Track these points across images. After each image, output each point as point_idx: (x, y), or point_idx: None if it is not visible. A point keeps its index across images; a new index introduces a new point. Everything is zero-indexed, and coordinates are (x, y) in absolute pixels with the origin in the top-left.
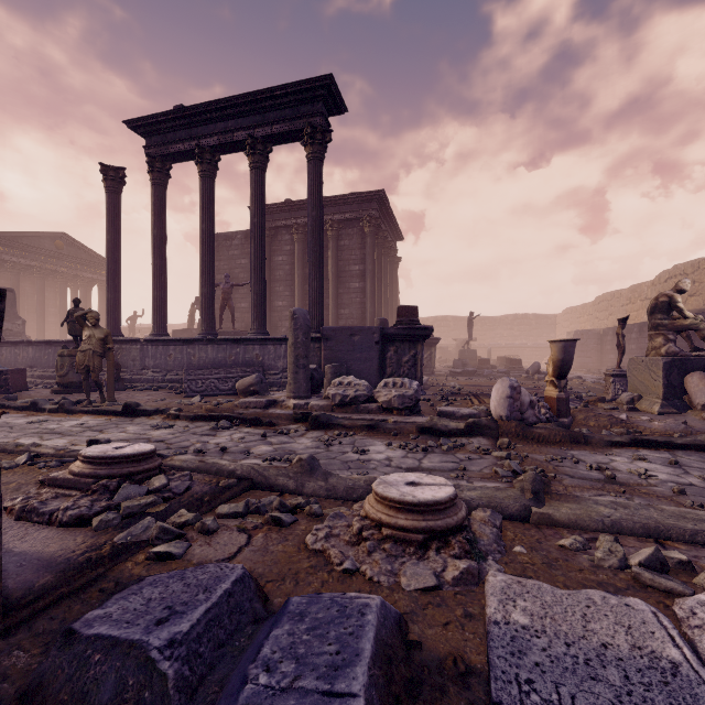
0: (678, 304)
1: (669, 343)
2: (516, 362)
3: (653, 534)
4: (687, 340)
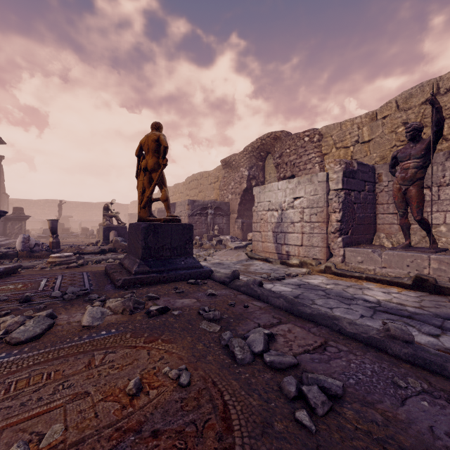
0: (110, 208)
1: (107, 221)
2: (85, 230)
3: (26, 268)
4: (117, 220)
